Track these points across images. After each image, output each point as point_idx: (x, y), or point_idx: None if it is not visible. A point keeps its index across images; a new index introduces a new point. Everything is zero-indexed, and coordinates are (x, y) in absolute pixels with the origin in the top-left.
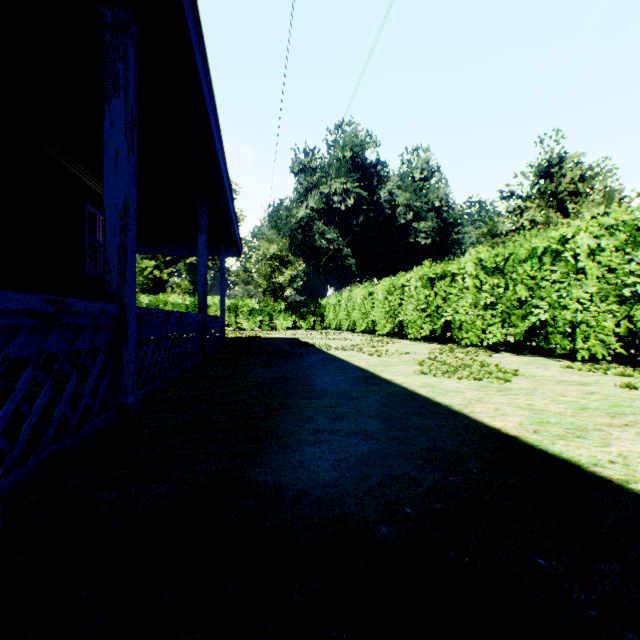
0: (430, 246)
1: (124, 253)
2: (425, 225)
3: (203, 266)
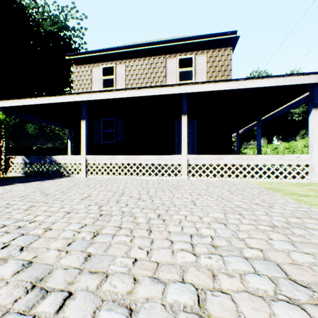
0: (300, 119)
1: (260, 149)
2: (297, 110)
3: (238, 145)
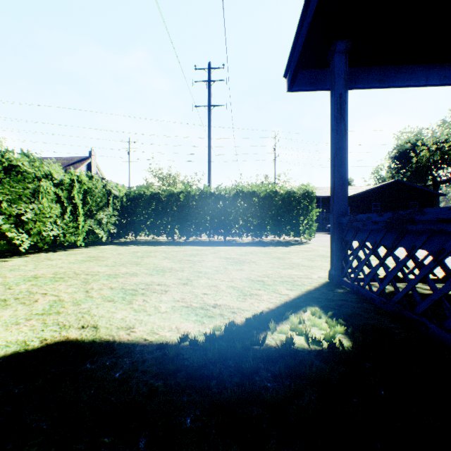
0: None
1: None
2: None
3: None
